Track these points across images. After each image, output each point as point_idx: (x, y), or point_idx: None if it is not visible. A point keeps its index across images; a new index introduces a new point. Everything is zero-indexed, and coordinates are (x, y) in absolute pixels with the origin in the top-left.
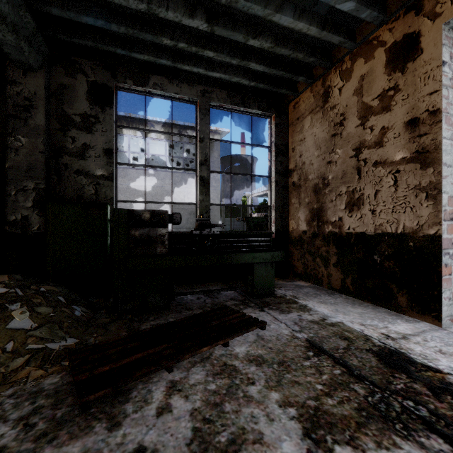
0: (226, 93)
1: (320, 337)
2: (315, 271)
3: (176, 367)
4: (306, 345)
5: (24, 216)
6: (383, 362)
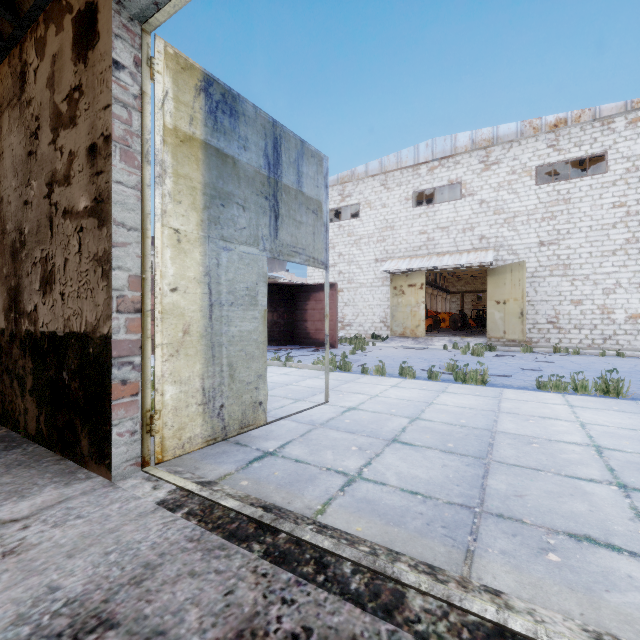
0: None
1: None
2: (13, 405)
3: None
4: None
5: None
6: None
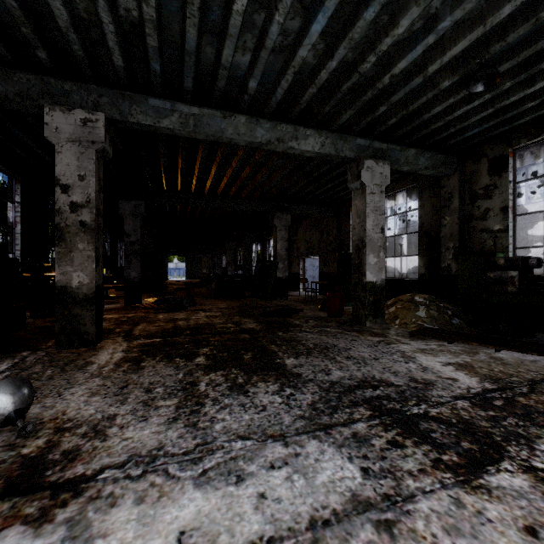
0: None
1: None
2: None
3: (454, 344)
4: None
5: (448, 264)
6: None
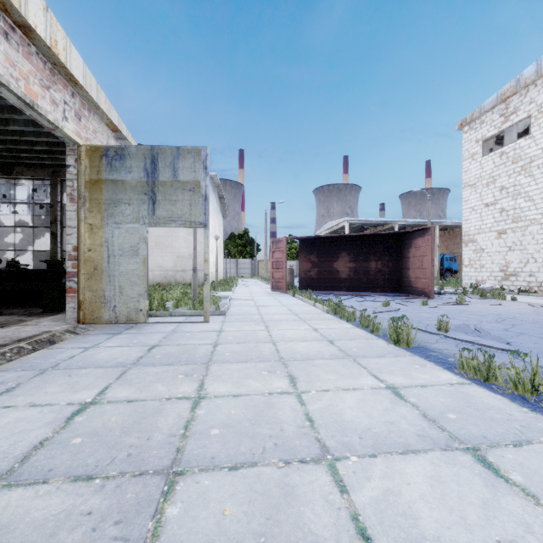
0: None
1: None
2: None
3: None
4: None
5: None
6: None
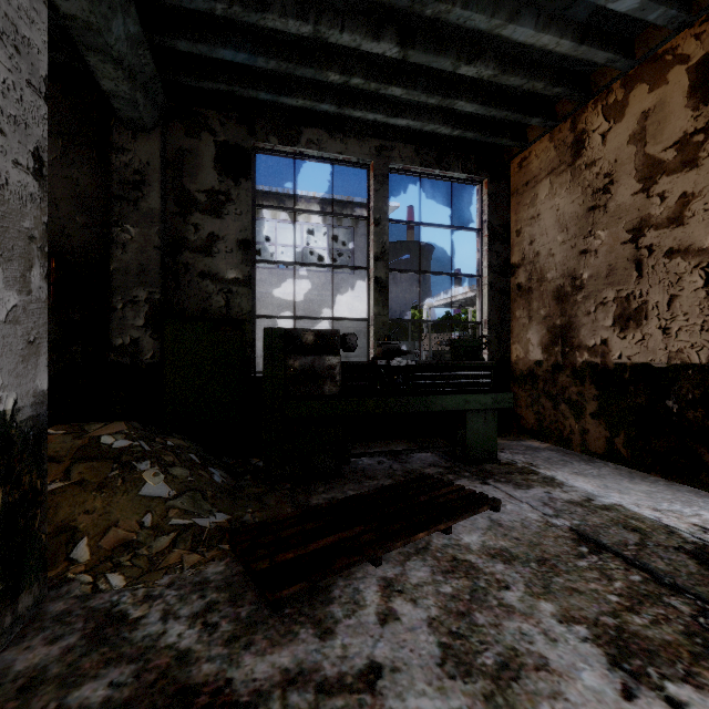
0: (414, 149)
1: (591, 525)
2: (558, 425)
3: (383, 559)
4: (573, 537)
5: (134, 339)
6: (708, 567)
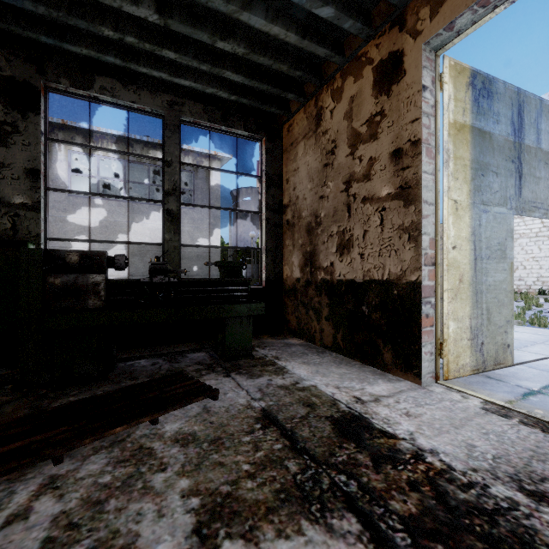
0: (203, 107)
1: (280, 405)
2: (308, 326)
3: (71, 456)
4: (258, 416)
5: None
6: (338, 430)
